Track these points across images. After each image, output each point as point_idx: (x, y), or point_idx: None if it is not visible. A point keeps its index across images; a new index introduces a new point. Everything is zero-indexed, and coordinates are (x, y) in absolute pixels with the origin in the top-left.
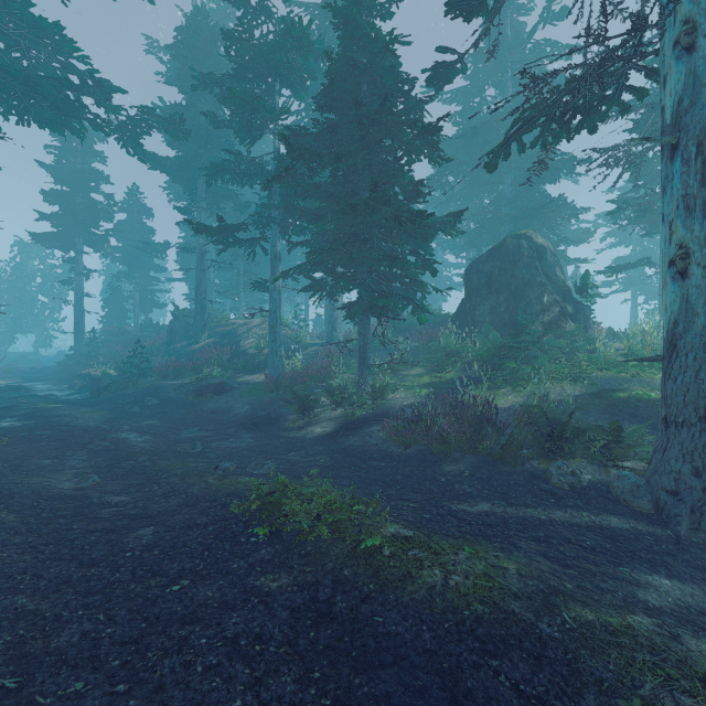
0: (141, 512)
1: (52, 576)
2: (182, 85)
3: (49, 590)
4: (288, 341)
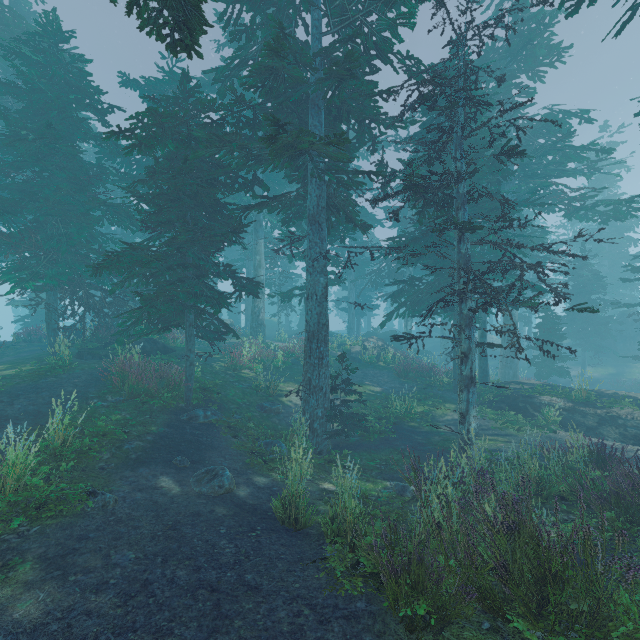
0: None
1: None
2: None
3: None
4: None
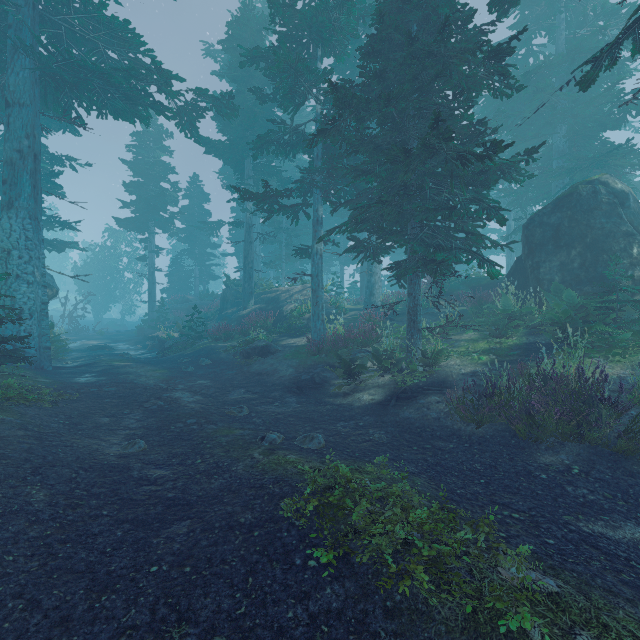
0: (179, 495)
1: (51, 604)
2: (232, 75)
3: (37, 636)
4: (328, 306)
